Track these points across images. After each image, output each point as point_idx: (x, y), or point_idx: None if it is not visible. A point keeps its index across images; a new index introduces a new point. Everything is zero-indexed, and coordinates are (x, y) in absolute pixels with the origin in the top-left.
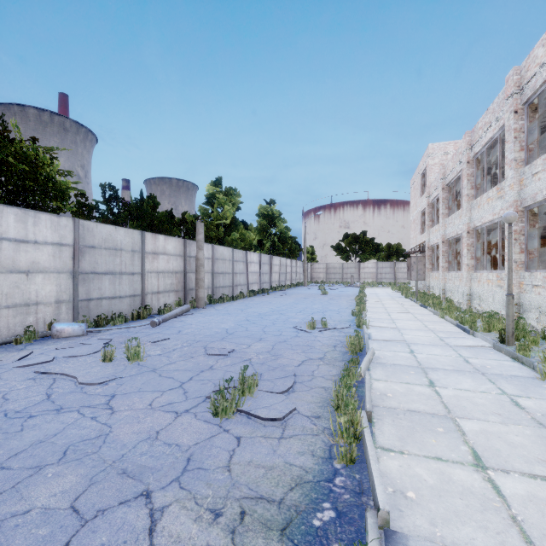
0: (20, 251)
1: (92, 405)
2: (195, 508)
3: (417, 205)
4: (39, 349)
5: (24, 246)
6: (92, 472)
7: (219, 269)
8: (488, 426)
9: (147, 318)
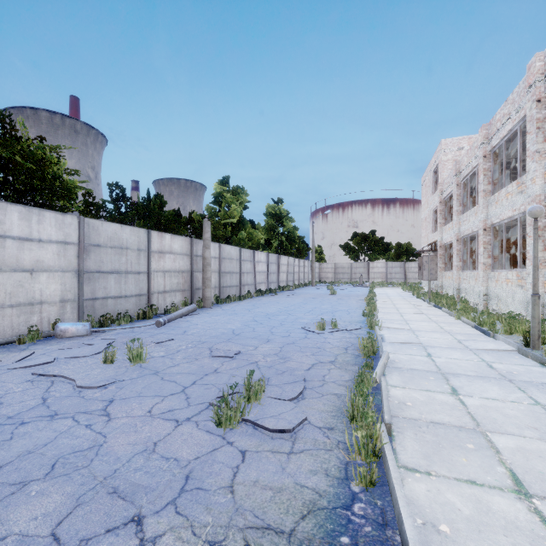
0: (24, 249)
1: (88, 411)
2: (192, 539)
3: (429, 202)
4: (42, 349)
5: (28, 244)
6: (80, 490)
7: (226, 268)
8: (525, 442)
9: (152, 318)
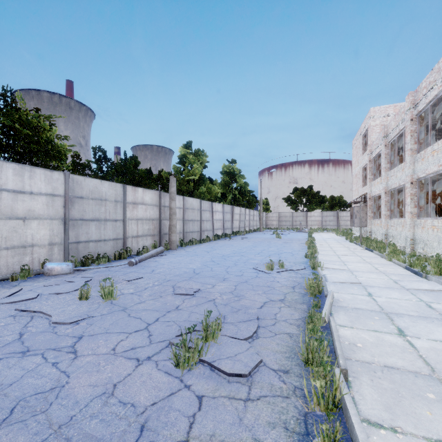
0: (18, 200)
1: (58, 348)
2: None
3: (359, 161)
4: (30, 286)
5: (21, 196)
6: (32, 441)
7: (189, 217)
8: None
9: (127, 258)
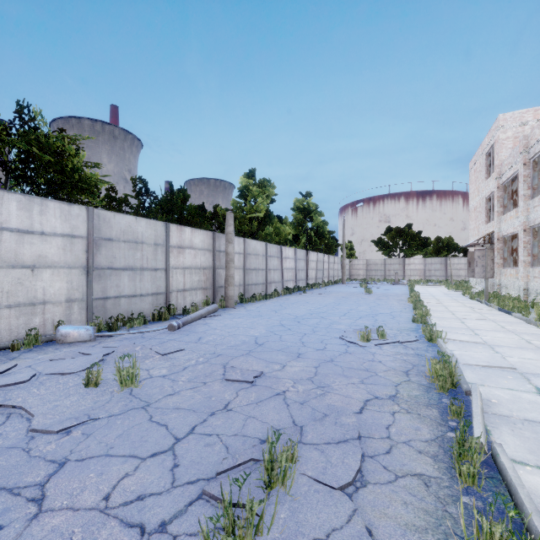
0: (24, 243)
1: (17, 488)
2: None
3: (480, 189)
4: (31, 359)
5: (28, 237)
6: None
7: (252, 265)
8: None
9: (169, 319)
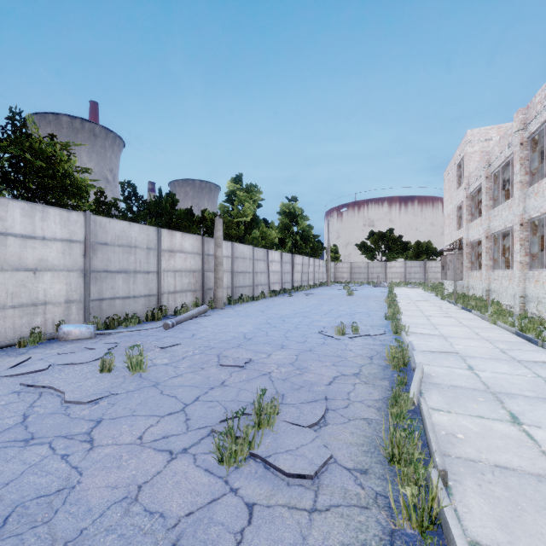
0: (27, 247)
1: (70, 435)
2: None
3: (453, 198)
4: (41, 353)
5: (31, 242)
6: None
7: (239, 268)
8: None
9: (162, 319)
